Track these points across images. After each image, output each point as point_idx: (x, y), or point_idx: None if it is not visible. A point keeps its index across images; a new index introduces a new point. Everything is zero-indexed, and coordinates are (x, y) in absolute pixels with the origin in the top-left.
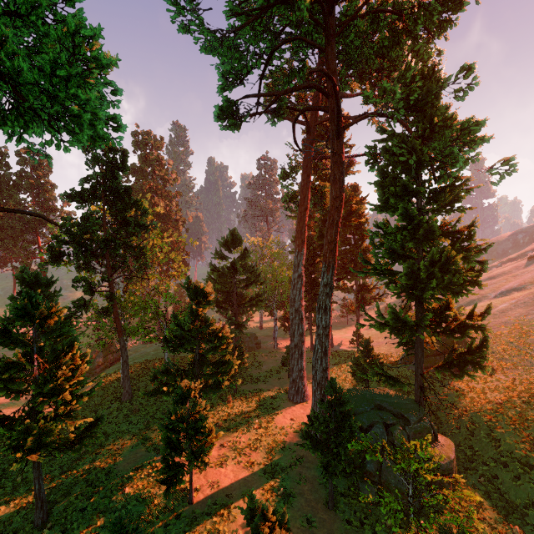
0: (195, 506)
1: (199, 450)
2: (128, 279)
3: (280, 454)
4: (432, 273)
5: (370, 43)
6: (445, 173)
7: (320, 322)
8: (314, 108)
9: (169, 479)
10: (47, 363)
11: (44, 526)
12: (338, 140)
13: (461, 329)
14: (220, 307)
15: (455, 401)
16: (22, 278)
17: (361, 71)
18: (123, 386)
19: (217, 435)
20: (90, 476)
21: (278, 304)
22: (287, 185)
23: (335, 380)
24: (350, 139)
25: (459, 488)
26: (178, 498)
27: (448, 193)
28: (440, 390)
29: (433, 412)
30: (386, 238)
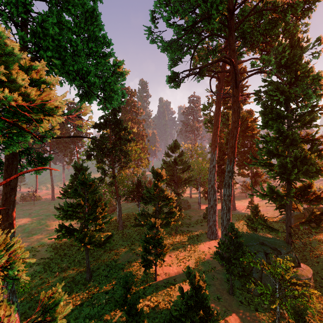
0: (158, 282)
1: (160, 253)
2: (121, 168)
3: (202, 264)
4: (295, 165)
5: (257, 28)
6: (306, 104)
7: (226, 192)
8: (222, 71)
9: (146, 265)
10: (90, 206)
11: (90, 280)
12: (236, 89)
13: (318, 199)
14: (168, 184)
15: (317, 246)
16: (75, 166)
17: (253, 42)
18: (119, 223)
19: (168, 248)
20: (107, 262)
21: (201, 183)
22: (206, 114)
23: (233, 224)
24: (247, 82)
25: (314, 296)
26: (149, 277)
27: (307, 116)
28: (306, 239)
29: (301, 252)
30: (267, 144)
